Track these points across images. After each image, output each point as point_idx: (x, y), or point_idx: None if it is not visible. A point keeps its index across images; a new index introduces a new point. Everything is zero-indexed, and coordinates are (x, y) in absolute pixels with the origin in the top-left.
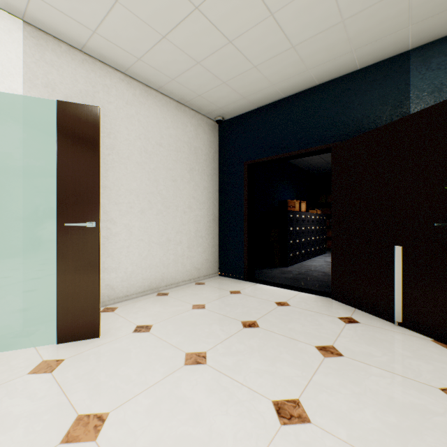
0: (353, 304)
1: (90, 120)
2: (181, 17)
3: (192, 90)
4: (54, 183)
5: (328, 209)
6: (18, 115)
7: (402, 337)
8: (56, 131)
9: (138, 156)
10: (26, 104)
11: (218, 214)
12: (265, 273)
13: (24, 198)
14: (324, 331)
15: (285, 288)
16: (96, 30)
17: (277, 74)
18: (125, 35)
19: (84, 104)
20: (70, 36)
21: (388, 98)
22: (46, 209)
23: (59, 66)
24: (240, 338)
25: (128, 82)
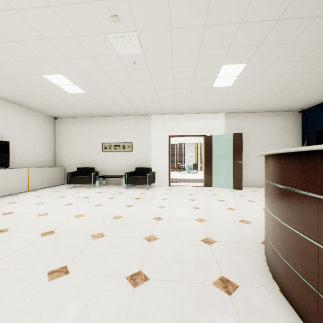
0: None
1: (240, 136)
2: (265, 101)
3: (278, 108)
4: (230, 151)
5: None
6: (223, 136)
7: None
8: (231, 137)
9: (255, 138)
10: (225, 133)
11: None
12: None
13: (224, 155)
14: None
15: None
16: (241, 109)
17: (319, 95)
18: (249, 107)
19: (238, 133)
20: (234, 111)
21: None
22: (229, 158)
23: (232, 120)
24: None
25: (251, 114)
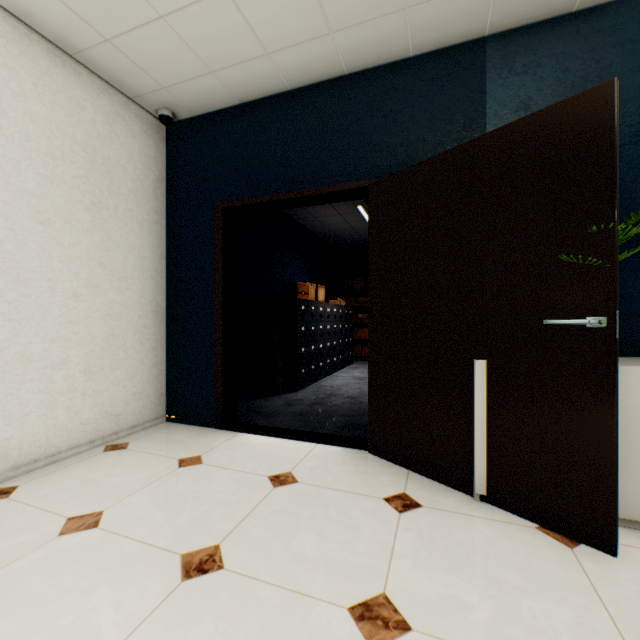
0: (404, 463)
1: None
2: None
3: (85, 18)
4: None
5: (355, 299)
6: None
7: (495, 531)
8: None
9: None
10: None
11: (165, 302)
12: (259, 407)
13: None
14: (364, 546)
15: (290, 439)
16: None
17: (274, 26)
18: None
19: None
20: None
21: (455, 111)
22: None
23: None
24: (163, 630)
25: None
